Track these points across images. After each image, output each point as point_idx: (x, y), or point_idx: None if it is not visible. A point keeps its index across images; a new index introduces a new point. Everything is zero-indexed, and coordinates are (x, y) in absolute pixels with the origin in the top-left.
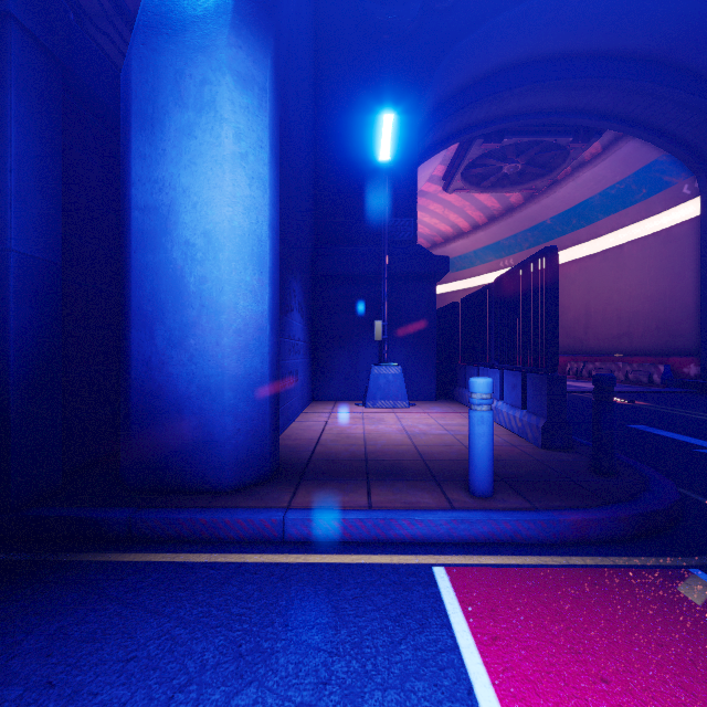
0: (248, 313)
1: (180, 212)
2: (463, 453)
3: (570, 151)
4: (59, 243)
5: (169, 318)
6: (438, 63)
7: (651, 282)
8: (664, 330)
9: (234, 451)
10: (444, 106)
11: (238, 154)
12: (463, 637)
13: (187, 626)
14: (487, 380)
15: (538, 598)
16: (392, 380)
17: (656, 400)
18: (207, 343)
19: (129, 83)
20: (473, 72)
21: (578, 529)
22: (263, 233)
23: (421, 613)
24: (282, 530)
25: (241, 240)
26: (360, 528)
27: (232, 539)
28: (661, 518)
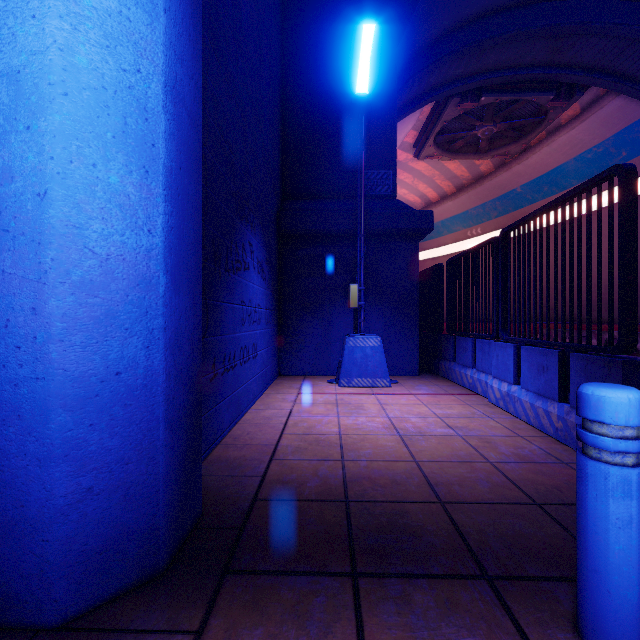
0: (112, 248)
1: None
2: (498, 483)
3: (549, 112)
4: None
5: None
6: None
7: None
8: None
9: (77, 535)
10: (422, 56)
11: None
12: None
13: None
14: (637, 395)
15: None
16: (370, 354)
17: None
18: (13, 308)
19: None
20: (454, 16)
21: None
22: (150, 96)
23: None
24: None
25: (95, 97)
26: None
27: None
28: None
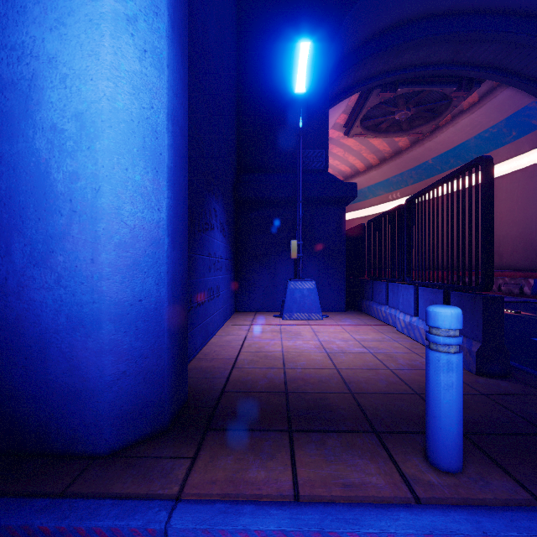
0: (137, 221)
1: (44, 88)
2: (393, 381)
3: (453, 100)
4: None
5: (30, 227)
6: (346, 12)
7: (519, 209)
8: (531, 250)
9: (117, 400)
10: (349, 57)
11: (122, 14)
12: None
13: None
14: (456, 311)
15: None
16: (307, 294)
17: None
18: (79, 259)
19: None
20: (375, 26)
21: None
22: (159, 123)
23: None
24: None
25: (127, 127)
26: None
27: None
28: None
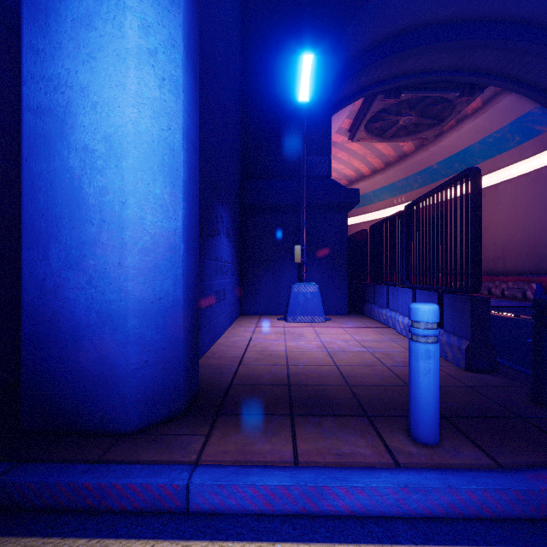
0: (157, 229)
1: (78, 114)
2: (387, 376)
3: (456, 105)
4: None
5: (65, 235)
6: (349, 21)
7: (522, 214)
8: (534, 254)
9: (140, 386)
10: (353, 64)
11: (144, 49)
12: None
13: None
14: (433, 307)
15: None
16: (310, 298)
17: None
18: (108, 263)
19: None
20: (378, 33)
21: None
22: (176, 142)
23: None
24: (185, 499)
25: (149, 147)
26: (284, 497)
27: (123, 509)
28: None
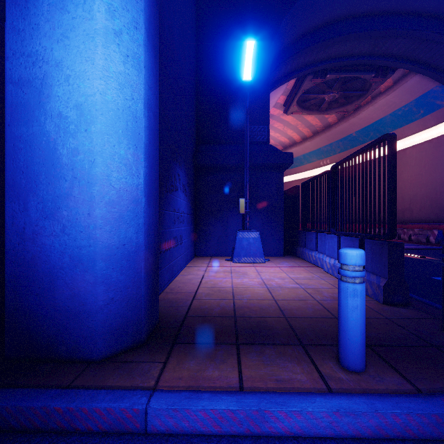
0: (121, 185)
1: (53, 85)
2: (318, 309)
3: (372, 84)
4: None
5: (42, 190)
6: (284, 14)
7: (426, 173)
8: (435, 206)
9: (107, 320)
10: (287, 50)
11: (111, 30)
12: None
13: None
14: (360, 252)
15: None
16: (252, 242)
17: (439, 255)
18: (79, 214)
19: None
20: (308, 25)
21: None
22: (138, 110)
23: None
24: (144, 421)
25: (114, 114)
26: (231, 420)
27: (90, 430)
28: None
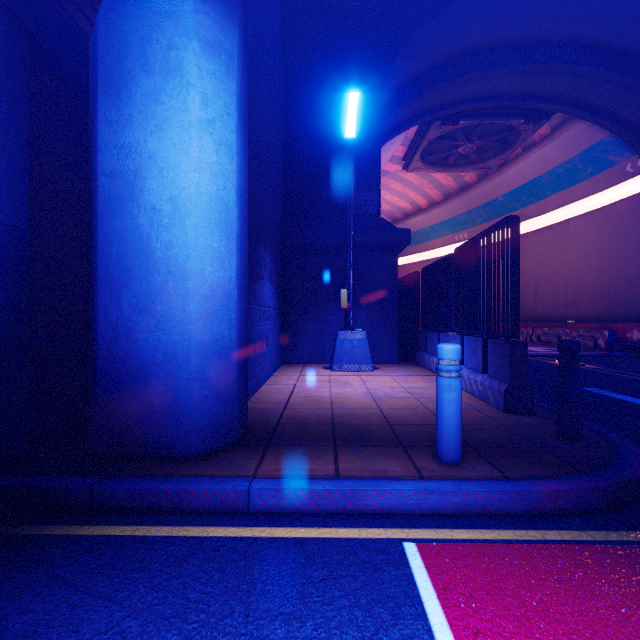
0: (215, 279)
1: (147, 178)
2: (427, 417)
3: (521, 133)
4: (25, 209)
5: (135, 284)
6: (399, 48)
7: (595, 254)
8: (608, 298)
9: (201, 417)
10: (405, 90)
11: (204, 119)
12: (441, 632)
13: (138, 617)
14: (456, 346)
15: (518, 581)
16: (357, 345)
17: (604, 363)
18: (173, 309)
19: (96, 48)
20: (432, 57)
21: (551, 500)
22: (230, 200)
23: (393, 600)
24: (247, 501)
25: (208, 206)
26: (327, 499)
27: (196, 510)
28: (634, 488)
